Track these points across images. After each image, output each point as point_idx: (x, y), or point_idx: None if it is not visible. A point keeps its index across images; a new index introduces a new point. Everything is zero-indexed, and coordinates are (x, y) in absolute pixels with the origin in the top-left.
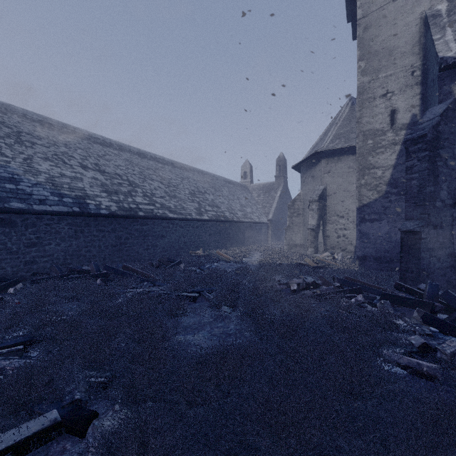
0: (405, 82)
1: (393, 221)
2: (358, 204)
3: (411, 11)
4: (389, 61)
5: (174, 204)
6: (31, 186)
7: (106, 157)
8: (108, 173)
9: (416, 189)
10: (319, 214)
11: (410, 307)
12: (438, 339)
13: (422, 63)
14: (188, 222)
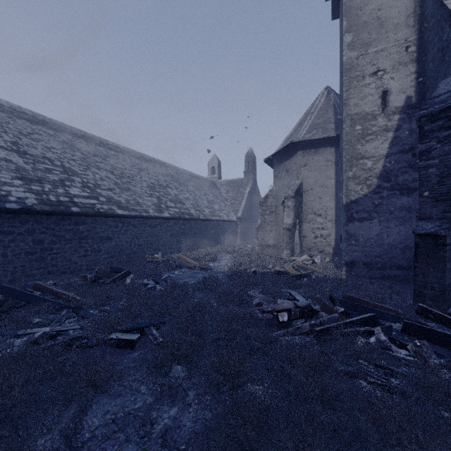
0: (398, 58)
1: (385, 221)
2: (345, 201)
3: None
4: (380, 34)
5: (126, 199)
6: None
7: (33, 136)
8: (32, 155)
9: (435, 179)
10: (295, 211)
11: None
12: None
13: (418, 37)
14: (144, 220)
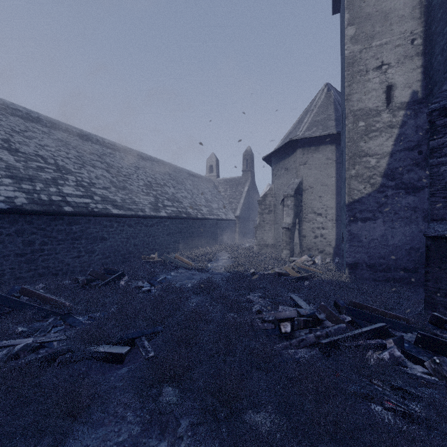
0: (403, 52)
1: (390, 221)
2: (348, 200)
3: None
4: (384, 26)
5: (122, 198)
6: None
7: (27, 133)
8: (24, 153)
9: None
10: (295, 210)
11: None
12: None
13: (424, 30)
14: (140, 220)
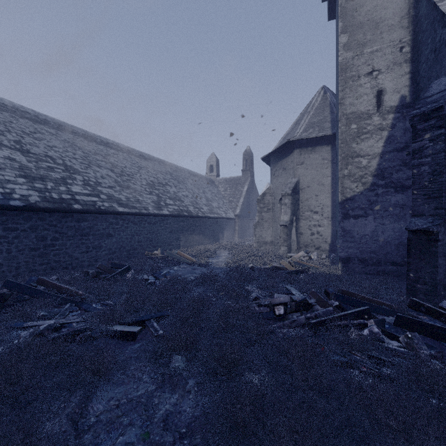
0: (392, 59)
1: (380, 218)
2: (341, 198)
3: None
4: (375, 35)
5: (127, 196)
6: None
7: (36, 135)
8: (35, 154)
9: (428, 177)
10: (292, 209)
11: None
12: None
13: (412, 38)
14: (143, 218)
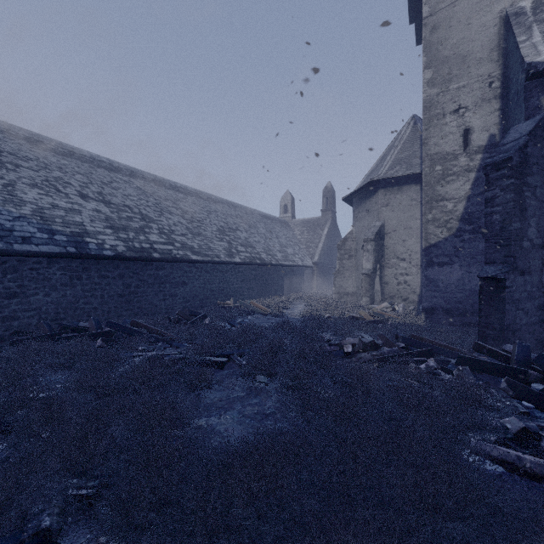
0: (481, 95)
1: (467, 265)
2: (424, 244)
3: (488, 9)
4: (462, 69)
5: (199, 244)
6: (12, 220)
7: (113, 184)
8: (115, 204)
9: (499, 225)
10: (376, 256)
11: (496, 375)
12: (536, 419)
13: (502, 72)
14: (215, 266)
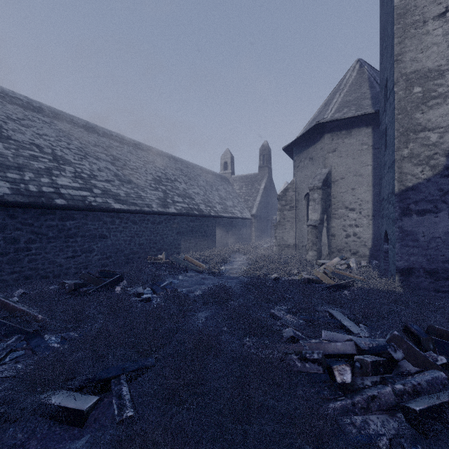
0: None
1: None
2: (398, 187)
3: None
4: None
5: (127, 191)
6: None
7: (24, 121)
8: (17, 141)
9: None
10: (323, 205)
11: None
12: None
13: None
14: (146, 216)
